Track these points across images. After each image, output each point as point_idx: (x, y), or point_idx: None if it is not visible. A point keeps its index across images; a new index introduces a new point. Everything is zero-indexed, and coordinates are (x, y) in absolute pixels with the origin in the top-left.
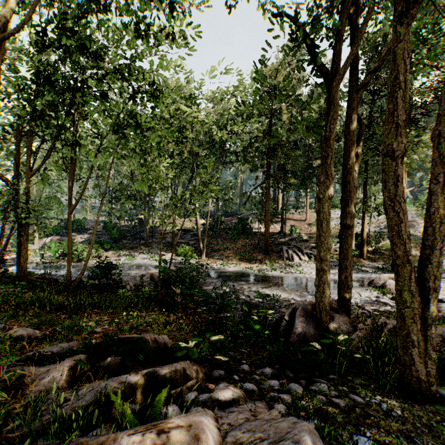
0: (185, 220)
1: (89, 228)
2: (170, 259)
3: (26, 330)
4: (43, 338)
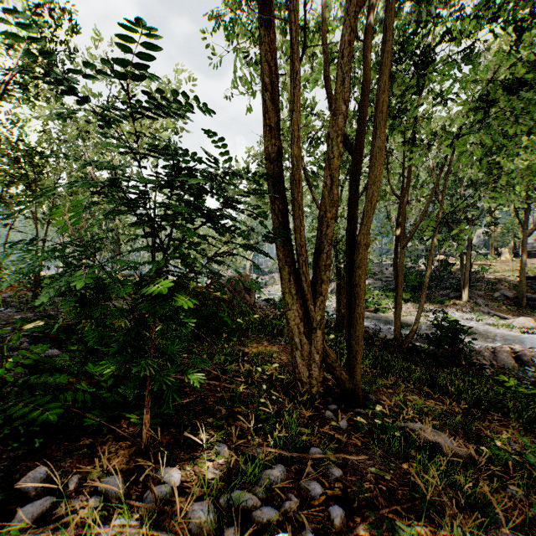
0: (532, 262)
1: (374, 273)
2: (521, 326)
3: (437, 434)
4: (469, 461)
